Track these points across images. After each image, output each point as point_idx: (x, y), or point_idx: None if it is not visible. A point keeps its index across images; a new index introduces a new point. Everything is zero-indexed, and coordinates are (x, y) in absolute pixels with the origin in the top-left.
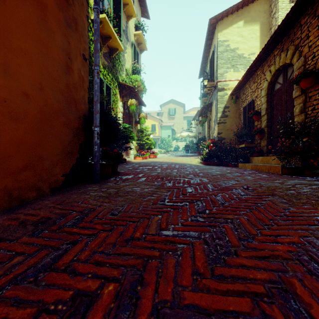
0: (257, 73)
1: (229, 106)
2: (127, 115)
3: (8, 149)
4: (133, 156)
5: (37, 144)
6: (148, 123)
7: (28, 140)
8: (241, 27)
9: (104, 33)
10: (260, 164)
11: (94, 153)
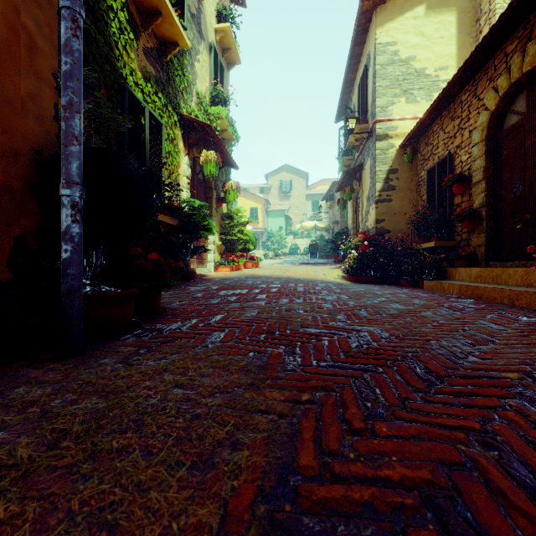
0: (462, 98)
1: (398, 169)
2: (200, 185)
3: None
4: (214, 265)
5: None
6: (244, 205)
7: None
8: (421, 17)
9: (144, 2)
10: (475, 283)
11: (63, 265)
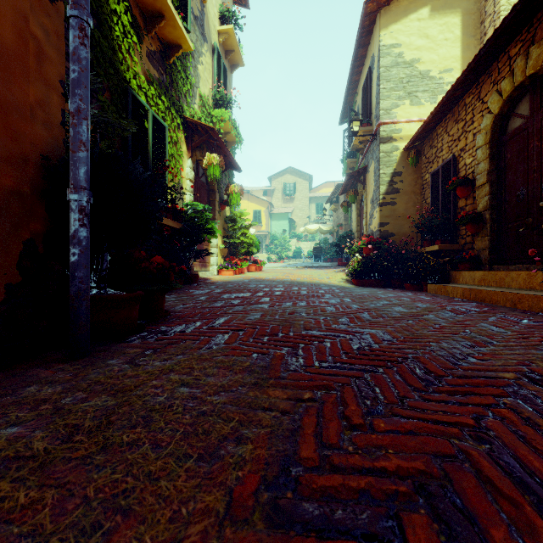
0: (466, 100)
1: (402, 172)
2: (203, 188)
3: None
4: (217, 269)
5: None
6: (247, 208)
7: None
8: (425, 18)
9: (148, 5)
10: (479, 286)
11: (71, 268)
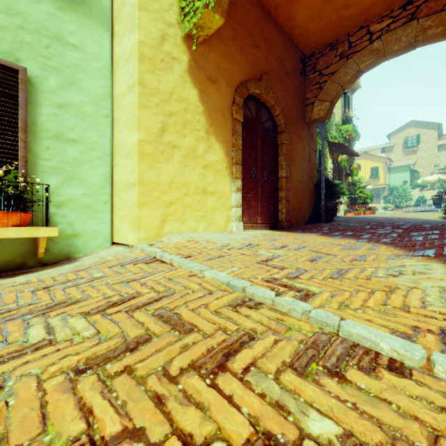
0: None
1: None
2: (336, 170)
3: (295, 204)
4: (343, 212)
5: (301, 202)
6: (364, 166)
7: (299, 200)
8: None
9: None
10: None
11: (322, 205)
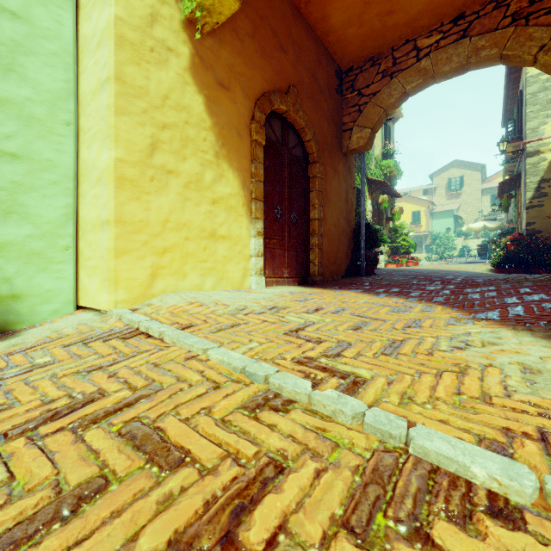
0: None
1: (550, 178)
2: (376, 213)
3: (330, 253)
4: (384, 263)
5: (337, 250)
6: (405, 210)
7: (335, 248)
8: None
9: None
10: None
11: (361, 255)
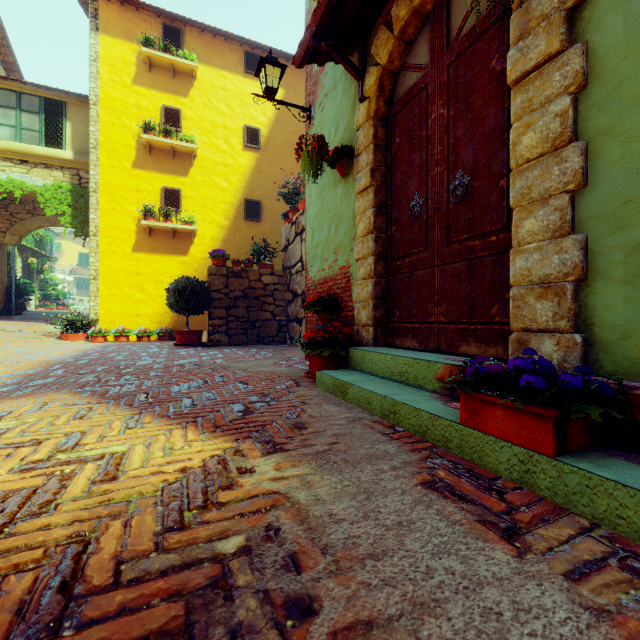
0: None
1: None
2: (27, 267)
3: None
4: (35, 307)
5: None
6: (71, 250)
7: None
8: None
9: None
10: None
11: (13, 303)
